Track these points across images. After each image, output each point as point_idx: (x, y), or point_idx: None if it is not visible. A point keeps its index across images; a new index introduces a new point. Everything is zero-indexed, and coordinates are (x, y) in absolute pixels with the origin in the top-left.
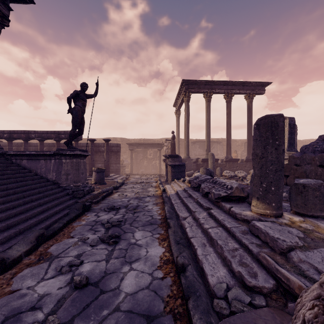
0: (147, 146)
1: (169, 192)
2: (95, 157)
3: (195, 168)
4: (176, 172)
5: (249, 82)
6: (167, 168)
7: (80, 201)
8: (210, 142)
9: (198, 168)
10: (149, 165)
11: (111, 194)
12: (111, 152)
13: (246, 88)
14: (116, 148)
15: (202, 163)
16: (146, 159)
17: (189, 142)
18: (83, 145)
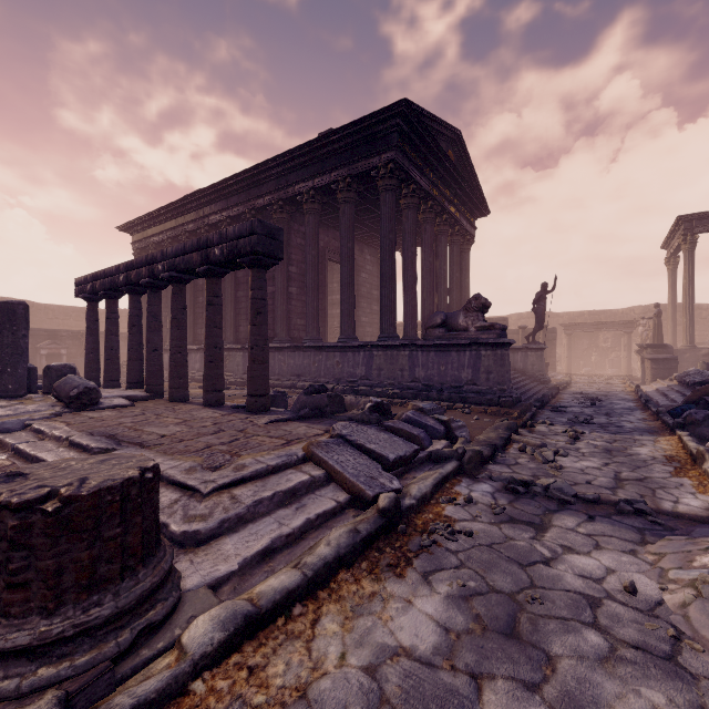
0: (601, 326)
1: (645, 390)
2: None
3: None
4: (660, 370)
5: None
6: (643, 364)
7: (549, 387)
8: None
9: None
10: (602, 360)
11: (566, 388)
12: None
13: None
14: (550, 335)
15: None
16: (595, 350)
17: (692, 319)
18: None
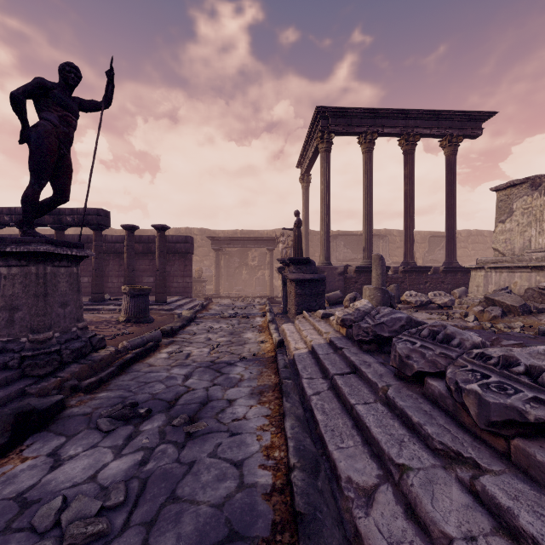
0: (247, 242)
1: (292, 345)
2: (142, 263)
3: (343, 286)
4: (307, 296)
5: (451, 113)
6: (286, 286)
7: (36, 390)
8: (372, 233)
9: (347, 285)
10: (252, 278)
11: (151, 352)
12: (173, 254)
13: (445, 124)
14: (183, 246)
15: (356, 275)
16: (245, 268)
17: (329, 232)
18: (117, 238)
